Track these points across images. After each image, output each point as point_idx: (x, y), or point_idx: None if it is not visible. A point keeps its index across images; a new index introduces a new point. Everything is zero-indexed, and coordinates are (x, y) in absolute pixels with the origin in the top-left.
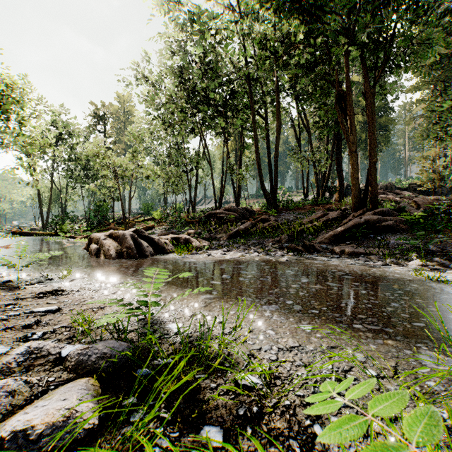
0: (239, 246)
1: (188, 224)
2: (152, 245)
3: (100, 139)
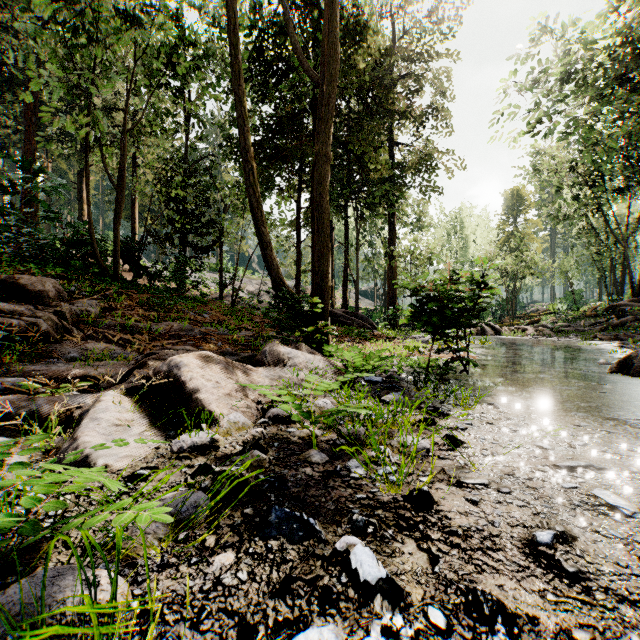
0: (577, 336)
1: (585, 317)
2: (494, 330)
3: (489, 251)
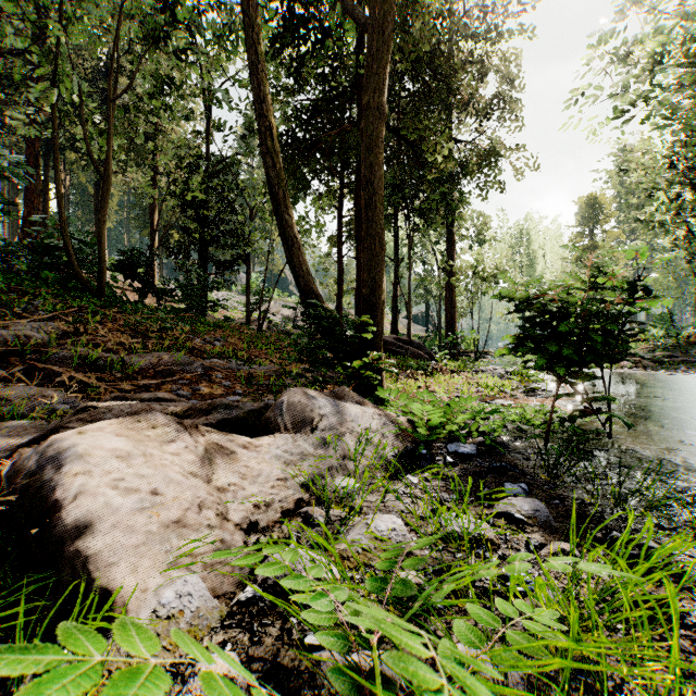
0: (688, 369)
1: (688, 345)
2: None
3: (565, 267)
